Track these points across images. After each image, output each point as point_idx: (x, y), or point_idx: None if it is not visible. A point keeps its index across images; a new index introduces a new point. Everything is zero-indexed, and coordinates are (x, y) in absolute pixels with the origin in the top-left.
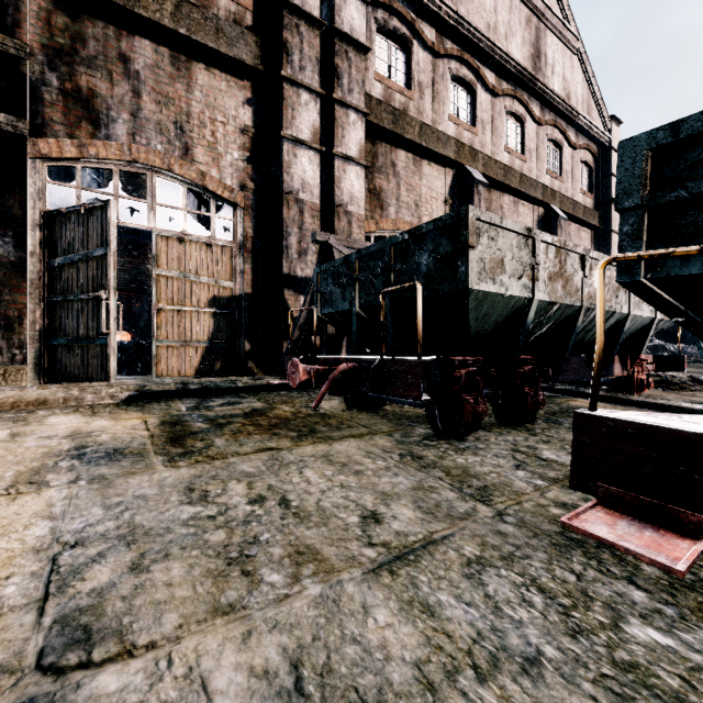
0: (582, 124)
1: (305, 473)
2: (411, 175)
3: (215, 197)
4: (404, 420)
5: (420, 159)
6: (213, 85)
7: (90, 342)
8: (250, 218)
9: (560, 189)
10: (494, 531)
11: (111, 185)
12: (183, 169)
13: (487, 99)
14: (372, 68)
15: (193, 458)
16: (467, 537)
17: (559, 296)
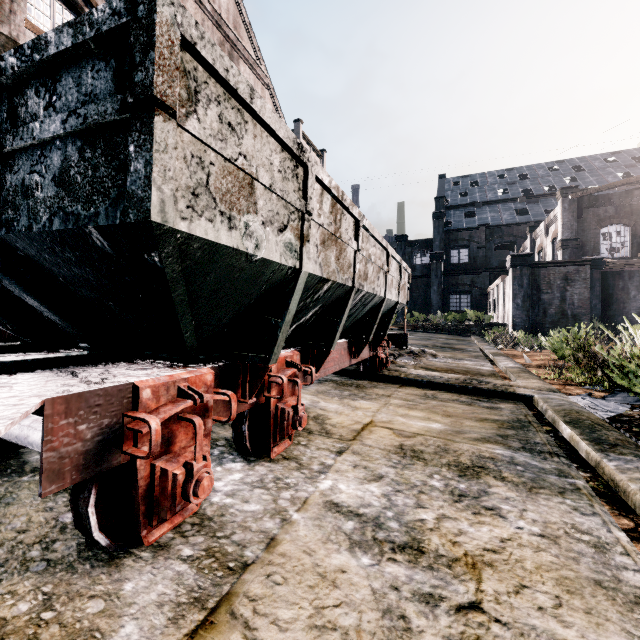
0: None
1: None
2: None
3: None
4: None
5: None
6: None
7: None
8: None
9: None
10: None
11: None
12: None
13: None
14: (22, 14)
15: None
16: None
17: None
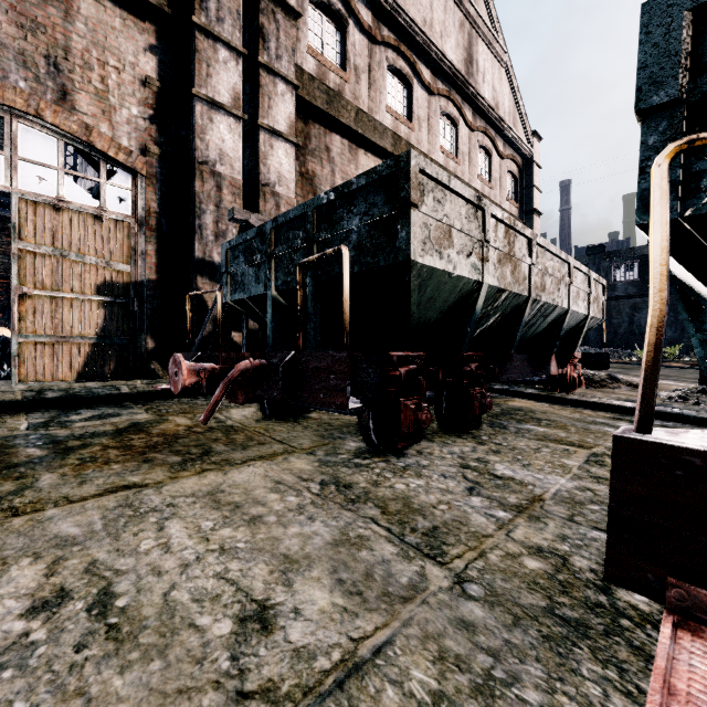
0: (509, 135)
1: (168, 530)
2: (347, 163)
3: (106, 158)
4: (333, 430)
5: (356, 147)
6: (103, 19)
7: None
8: (155, 189)
9: (490, 195)
10: (456, 620)
11: None
12: (59, 118)
13: (423, 96)
14: (305, 40)
15: None
16: (415, 644)
17: (508, 282)
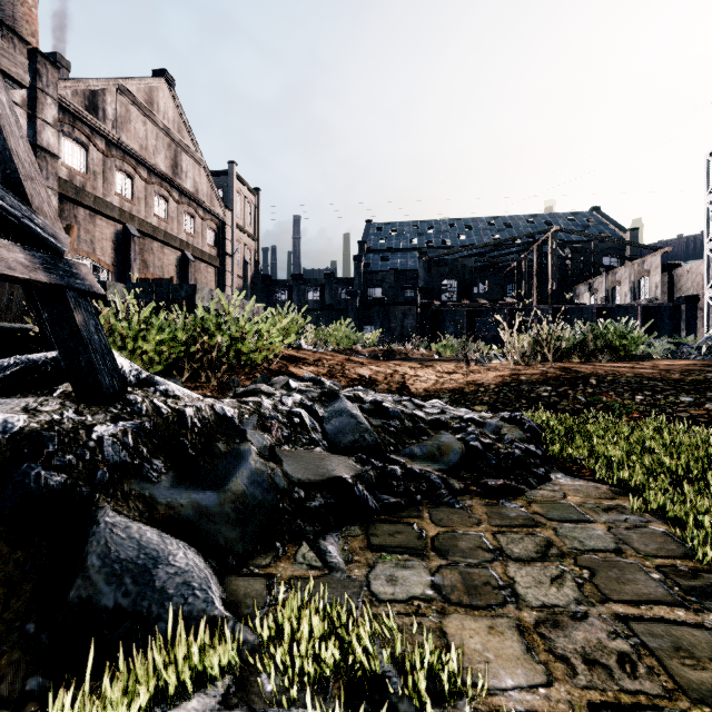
0: (207, 208)
1: None
2: (88, 224)
3: None
4: None
5: (95, 215)
6: None
7: None
8: None
9: (194, 242)
10: None
11: None
12: None
13: (142, 185)
14: (61, 159)
15: None
16: None
17: None
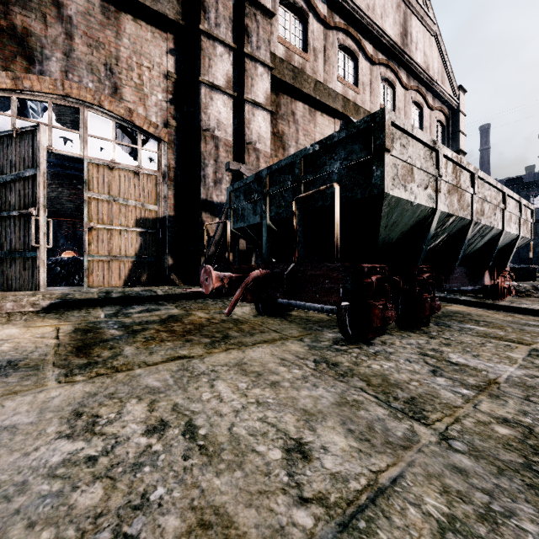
0: (438, 91)
1: (217, 387)
2: (307, 123)
3: (142, 131)
4: (311, 324)
5: (314, 110)
6: (140, 34)
7: (21, 255)
8: (173, 151)
9: None
10: (449, 466)
11: (45, 116)
12: (113, 106)
13: (366, 66)
14: (276, 33)
15: (95, 370)
16: (421, 479)
17: (455, 208)
